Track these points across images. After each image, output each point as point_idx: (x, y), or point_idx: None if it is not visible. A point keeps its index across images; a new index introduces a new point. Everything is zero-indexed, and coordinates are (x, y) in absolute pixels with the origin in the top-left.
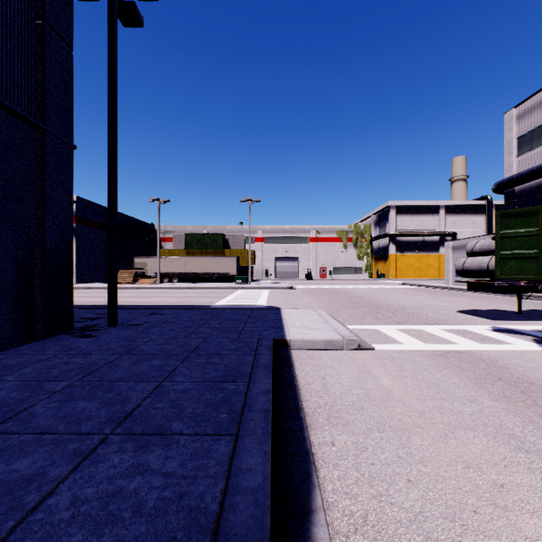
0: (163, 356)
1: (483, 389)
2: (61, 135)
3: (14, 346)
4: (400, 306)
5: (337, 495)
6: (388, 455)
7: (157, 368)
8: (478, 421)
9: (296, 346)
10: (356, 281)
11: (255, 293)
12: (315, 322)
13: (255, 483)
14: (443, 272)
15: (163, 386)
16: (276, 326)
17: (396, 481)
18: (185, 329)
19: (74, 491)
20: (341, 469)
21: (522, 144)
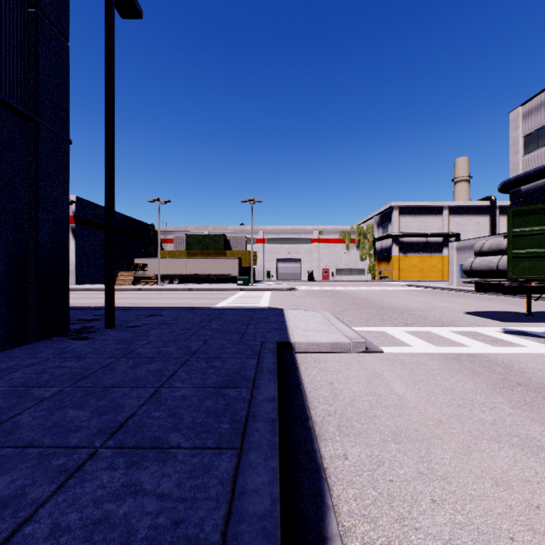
0: (162, 360)
1: (502, 396)
2: (56, 128)
3: (6, 349)
4: (406, 308)
5: (354, 519)
6: (407, 470)
7: (154, 373)
8: (502, 431)
9: (301, 349)
10: (359, 282)
11: (257, 294)
12: (320, 323)
13: (262, 507)
14: (446, 273)
15: (161, 392)
16: (280, 328)
17: (419, 501)
18: (185, 331)
19: (55, 517)
20: (357, 487)
21: (529, 143)
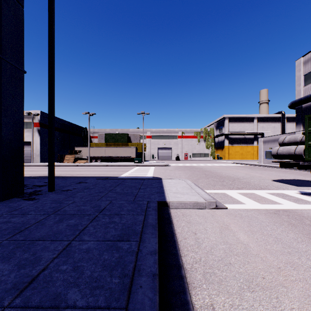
0: (79, 216)
1: None
2: (14, 63)
3: None
4: (236, 177)
5: None
6: None
7: (71, 227)
8: None
9: (173, 206)
10: (205, 161)
11: (146, 168)
12: (185, 188)
13: None
14: (256, 156)
15: (72, 245)
16: (159, 191)
17: None
18: (99, 194)
19: None
20: None
21: (307, 79)
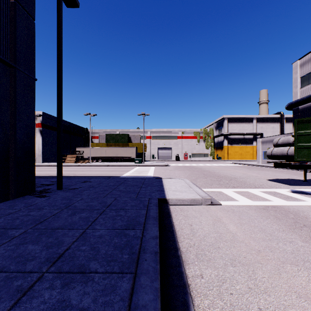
0: (89, 210)
1: (295, 233)
2: (27, 71)
3: None
4: (233, 177)
5: None
6: (241, 286)
7: (83, 219)
8: (298, 257)
9: (173, 203)
10: (205, 161)
11: (146, 168)
12: (183, 187)
13: None
14: (255, 156)
15: (87, 233)
16: (160, 189)
17: (251, 309)
18: (104, 192)
19: None
20: (210, 298)
21: (303, 81)
